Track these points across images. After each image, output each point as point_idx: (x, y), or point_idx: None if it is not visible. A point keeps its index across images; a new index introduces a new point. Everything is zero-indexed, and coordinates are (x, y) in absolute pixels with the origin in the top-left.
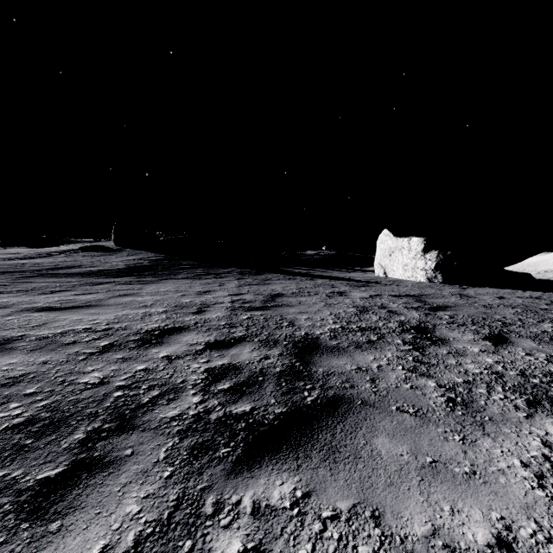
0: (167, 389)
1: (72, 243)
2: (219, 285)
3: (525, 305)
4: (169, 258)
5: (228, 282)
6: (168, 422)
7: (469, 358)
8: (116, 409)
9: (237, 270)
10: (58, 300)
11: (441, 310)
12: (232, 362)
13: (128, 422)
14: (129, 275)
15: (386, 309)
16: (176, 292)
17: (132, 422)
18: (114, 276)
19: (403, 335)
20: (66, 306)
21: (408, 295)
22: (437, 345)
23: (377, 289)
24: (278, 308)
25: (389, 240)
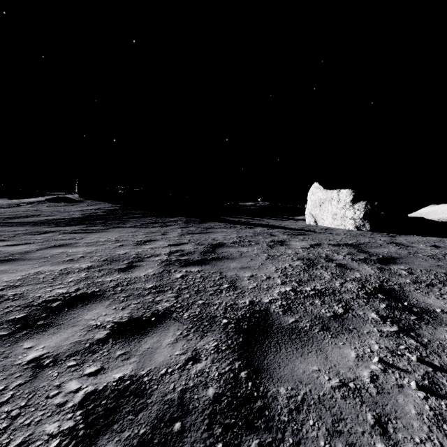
0: None
1: (47, 195)
2: (162, 234)
3: None
4: (123, 208)
5: (172, 231)
6: None
7: None
8: None
9: (183, 218)
10: None
11: (391, 263)
12: (138, 372)
13: None
14: (79, 223)
15: (334, 262)
16: (115, 242)
17: None
18: (64, 225)
19: (374, 303)
20: None
21: (347, 245)
22: (427, 322)
23: (314, 237)
24: (218, 261)
25: (319, 192)
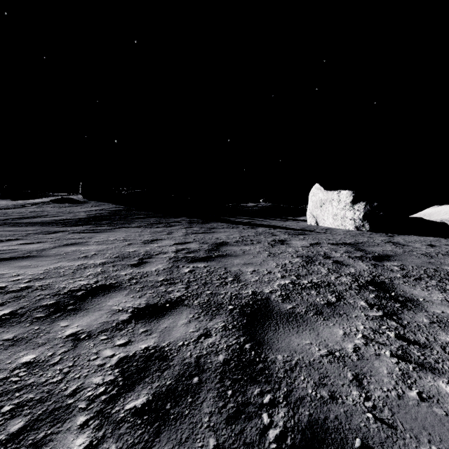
0: (42, 412)
1: (49, 196)
2: (168, 233)
3: None
4: (127, 209)
5: (176, 231)
6: None
7: None
8: None
9: (186, 219)
10: None
11: (386, 260)
12: (160, 344)
13: None
14: (86, 224)
15: (331, 259)
16: (124, 241)
17: None
18: (72, 225)
19: (364, 294)
20: (2, 257)
21: (345, 244)
22: (410, 308)
23: (314, 237)
24: (222, 258)
25: (320, 193)
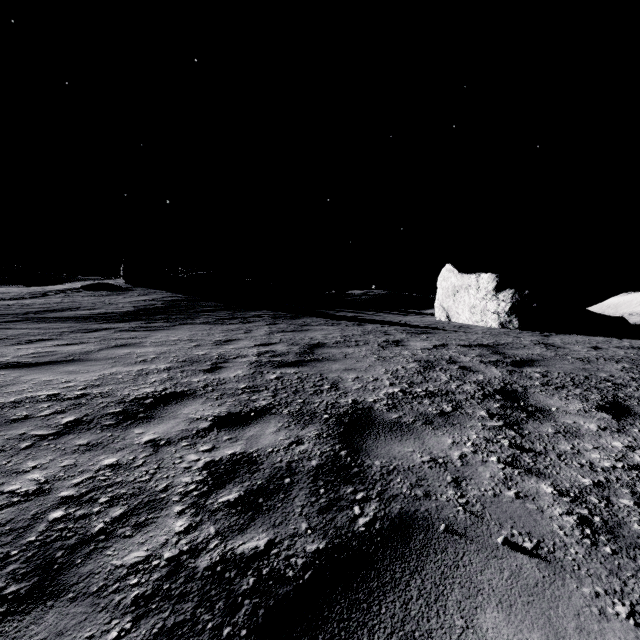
0: (138, 503)
1: (77, 281)
2: (245, 332)
3: (631, 358)
4: (188, 299)
5: (257, 329)
6: (123, 578)
7: (588, 440)
8: (42, 547)
9: (269, 312)
10: (32, 352)
11: (527, 366)
12: (248, 450)
13: (53, 578)
14: (135, 319)
15: (457, 365)
16: (189, 341)
17: (60, 578)
18: (116, 321)
19: (487, 403)
20: (40, 361)
21: (481, 345)
22: (537, 418)
23: (440, 336)
24: (318, 363)
25: (453, 277)
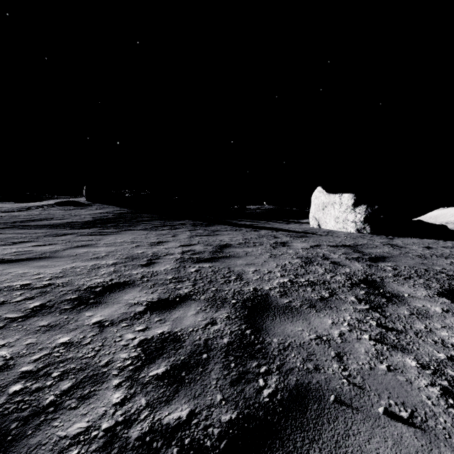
0: (84, 377)
1: (52, 199)
2: (173, 236)
3: None
4: (132, 212)
5: (181, 233)
6: (66, 449)
7: (436, 321)
8: None
9: (190, 222)
10: (14, 251)
11: (381, 261)
12: (173, 330)
13: (5, 449)
14: (93, 226)
15: (329, 260)
16: (131, 243)
17: (12, 449)
18: (79, 228)
19: (355, 291)
20: (19, 258)
21: (345, 246)
22: (394, 303)
23: (315, 239)
24: (226, 259)
25: (322, 196)
